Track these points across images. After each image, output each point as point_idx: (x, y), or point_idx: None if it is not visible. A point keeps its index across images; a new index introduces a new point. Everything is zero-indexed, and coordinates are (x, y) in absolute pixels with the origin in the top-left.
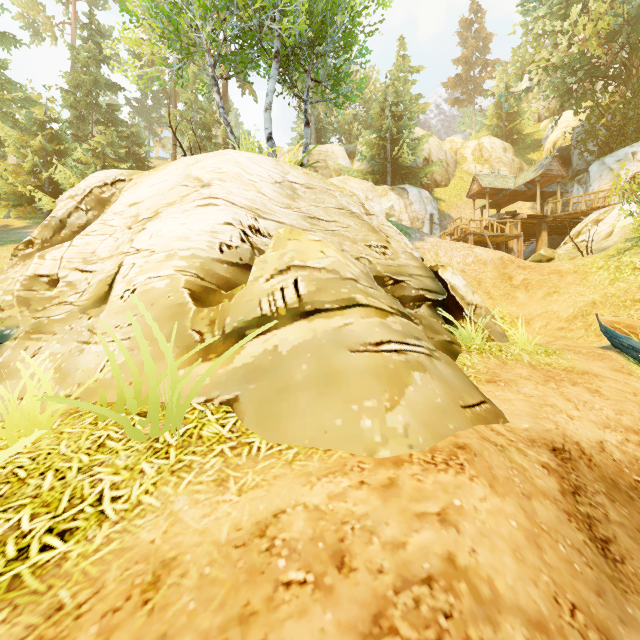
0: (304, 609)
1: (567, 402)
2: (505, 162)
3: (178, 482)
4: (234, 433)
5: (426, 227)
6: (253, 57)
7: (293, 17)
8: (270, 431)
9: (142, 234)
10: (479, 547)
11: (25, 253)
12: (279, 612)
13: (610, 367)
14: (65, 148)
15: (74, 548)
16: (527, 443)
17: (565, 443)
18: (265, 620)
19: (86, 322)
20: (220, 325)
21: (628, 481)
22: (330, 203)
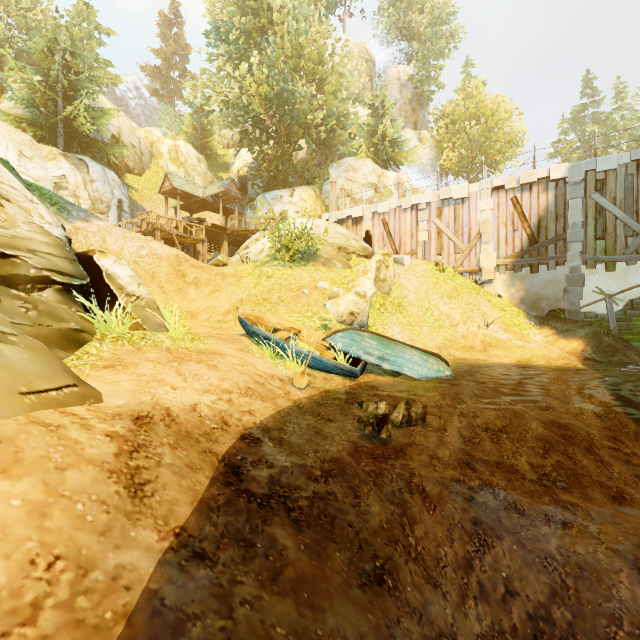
0: None
1: (178, 376)
2: (199, 172)
3: None
4: None
5: (113, 213)
6: None
7: None
8: None
9: None
10: None
11: None
12: None
13: (237, 348)
14: None
15: None
16: (107, 418)
17: (152, 410)
18: None
19: None
20: None
21: (204, 430)
22: None
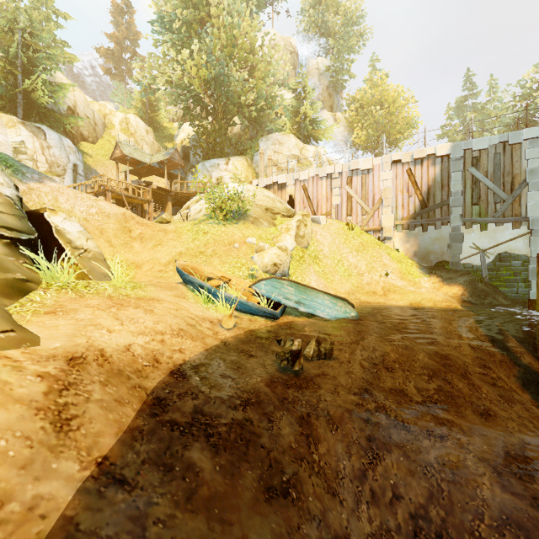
0: None
1: (115, 320)
2: (147, 142)
3: None
4: None
5: (69, 175)
6: None
7: None
8: None
9: None
10: None
11: None
12: None
13: (174, 294)
14: None
15: None
16: (41, 359)
17: (86, 352)
18: None
19: None
20: None
21: (136, 367)
22: None
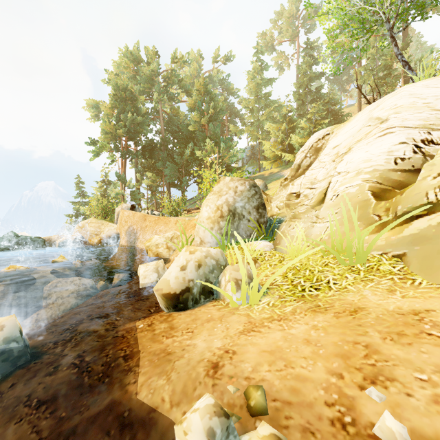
0: (438, 345)
1: None
2: None
3: (365, 285)
4: (401, 272)
5: None
6: None
7: None
8: (430, 275)
9: (341, 163)
10: None
11: (284, 184)
12: (421, 340)
13: None
14: (295, 124)
15: (320, 294)
16: None
17: None
18: (412, 339)
19: (314, 213)
20: (393, 211)
21: None
22: None
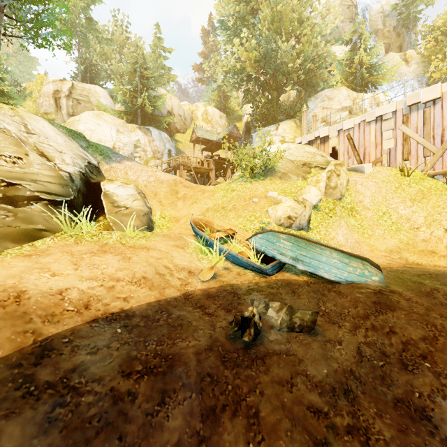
0: None
1: (71, 265)
2: (220, 124)
3: None
4: None
5: (165, 158)
6: None
7: None
8: None
9: None
10: None
11: None
12: None
13: (175, 244)
14: None
15: None
16: None
17: None
18: None
19: None
20: None
21: (52, 311)
22: None
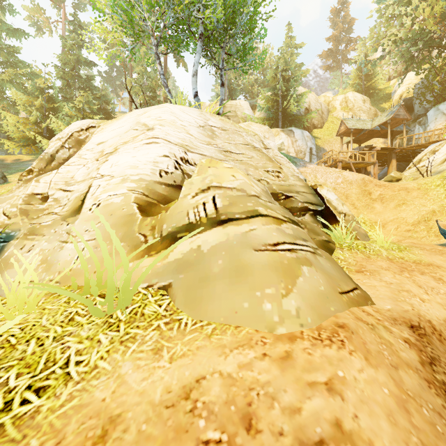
0: None
1: (419, 288)
2: (364, 110)
3: (125, 350)
4: (168, 311)
5: (307, 157)
6: (184, 38)
7: (212, 9)
8: (194, 310)
9: (105, 164)
10: (360, 413)
11: (27, 178)
12: None
13: None
14: (57, 106)
15: (45, 403)
16: (391, 321)
17: (420, 321)
18: None
19: (65, 227)
20: (159, 230)
21: None
22: (239, 140)
